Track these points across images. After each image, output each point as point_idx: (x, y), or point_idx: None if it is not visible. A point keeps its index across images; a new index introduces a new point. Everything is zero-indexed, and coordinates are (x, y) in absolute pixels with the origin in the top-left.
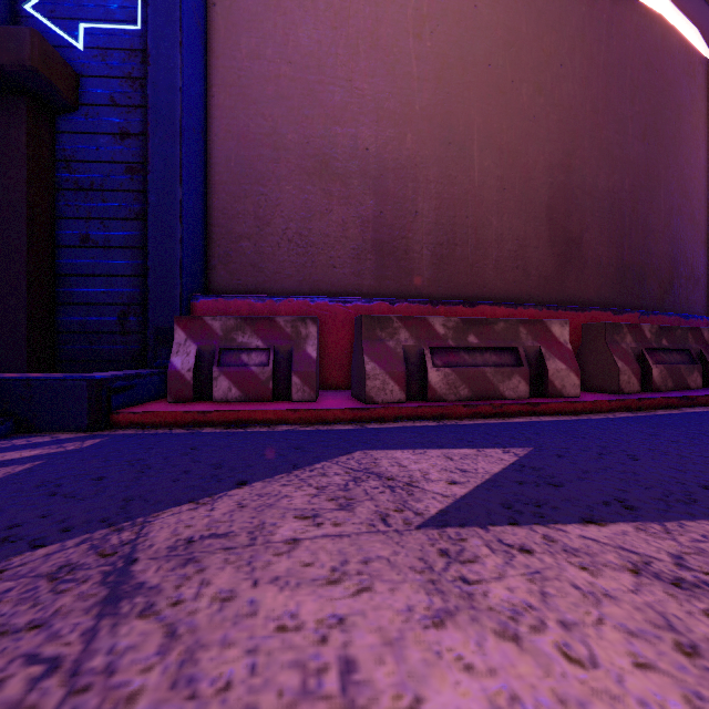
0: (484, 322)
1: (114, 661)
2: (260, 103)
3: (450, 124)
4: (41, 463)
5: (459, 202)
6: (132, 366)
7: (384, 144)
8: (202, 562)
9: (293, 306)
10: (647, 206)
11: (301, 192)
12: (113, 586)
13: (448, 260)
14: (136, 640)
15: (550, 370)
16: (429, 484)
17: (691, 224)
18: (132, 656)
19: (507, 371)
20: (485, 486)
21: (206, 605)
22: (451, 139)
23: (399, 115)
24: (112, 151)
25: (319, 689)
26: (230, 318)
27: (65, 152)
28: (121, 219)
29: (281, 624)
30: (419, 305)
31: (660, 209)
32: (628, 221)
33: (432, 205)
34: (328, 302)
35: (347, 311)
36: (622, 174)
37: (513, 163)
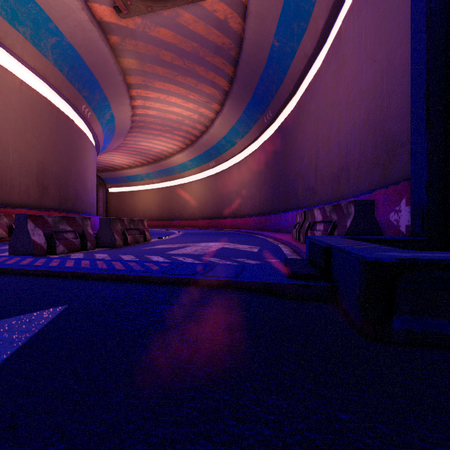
0: None
1: None
2: None
3: (0, 141)
4: None
5: (4, 170)
6: None
7: None
8: None
9: None
10: (68, 178)
11: None
12: None
13: None
14: None
15: None
16: None
17: (81, 184)
18: None
19: None
20: None
21: None
22: (1, 146)
23: None
24: None
25: None
26: None
27: None
28: None
29: None
30: None
31: (72, 179)
32: (63, 182)
33: None
34: None
35: None
36: (61, 167)
37: (25, 159)
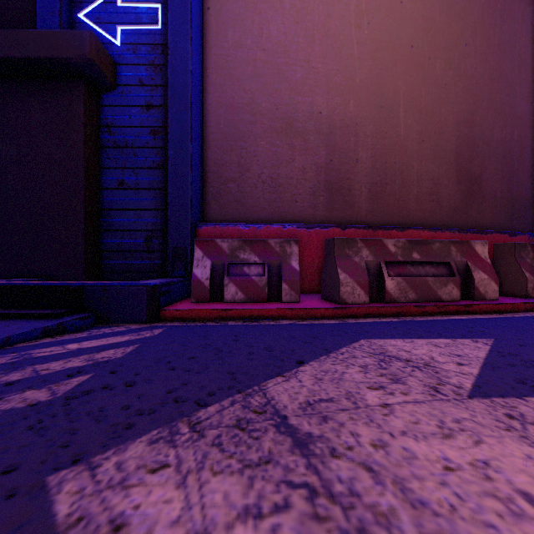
0: (424, 243)
1: (351, 488)
2: (242, 80)
3: (382, 92)
4: (139, 346)
5: (389, 151)
6: (154, 275)
7: (333, 109)
8: (335, 419)
9: (270, 231)
10: (531, 152)
11: (272, 146)
12: (290, 435)
13: (380, 196)
14: (350, 474)
15: (475, 279)
16: (442, 365)
17: None
18: (359, 484)
19: (444, 280)
20: (488, 367)
21: (373, 450)
22: (383, 103)
23: (344, 87)
24: (140, 118)
25: (524, 512)
26: (235, 240)
27: (107, 120)
28: (146, 168)
29: (444, 465)
30: (363, 230)
31: None
32: (516, 163)
33: (369, 154)
34: (296, 228)
35: (310, 235)
36: (511, 127)
37: (429, 121)
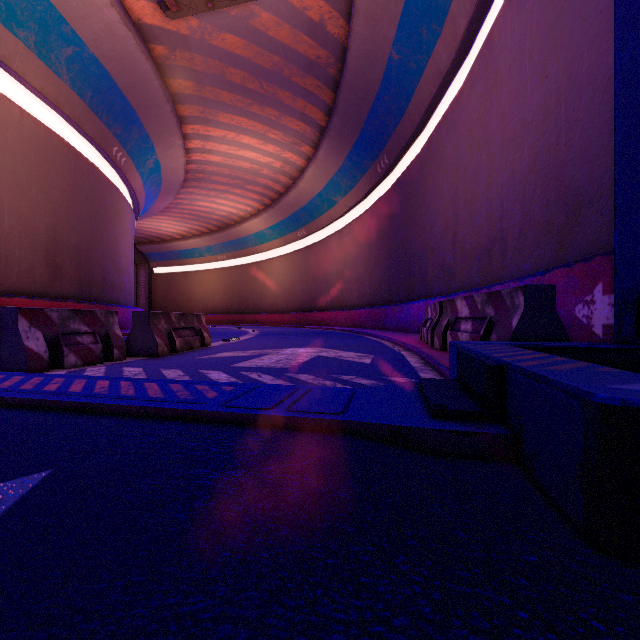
0: None
1: None
2: None
3: None
4: None
5: None
6: None
7: None
8: None
9: None
10: (93, 253)
11: None
12: None
13: None
14: None
15: None
16: None
17: (112, 262)
18: None
19: None
20: None
21: None
22: None
23: None
24: None
25: None
26: None
27: None
28: None
29: None
30: None
31: (98, 255)
32: (84, 259)
33: None
34: None
35: None
36: (81, 237)
37: (28, 225)
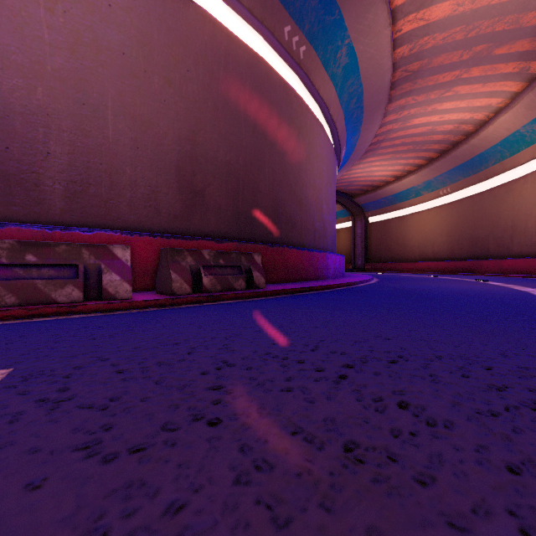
0: (45, 245)
1: None
2: None
3: (84, 89)
4: None
5: (93, 151)
6: None
7: (11, 90)
8: None
9: None
10: (256, 176)
11: None
12: None
13: (82, 195)
14: None
15: (104, 281)
16: None
17: (290, 191)
18: None
19: (60, 282)
20: None
21: None
22: (85, 100)
23: (28, 69)
24: None
25: None
26: None
27: None
28: None
29: None
30: (32, 229)
31: (266, 179)
32: (242, 183)
33: (65, 150)
34: None
35: None
36: (237, 153)
37: (146, 130)
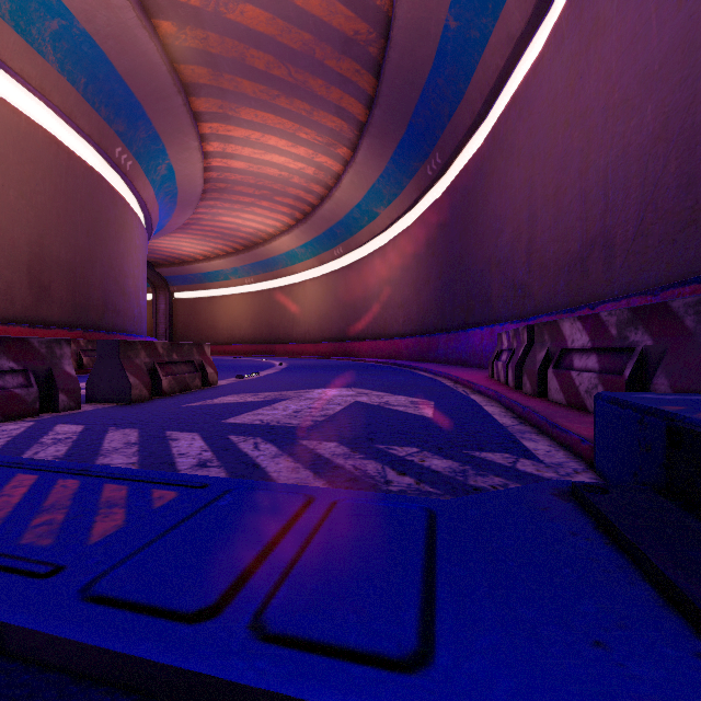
0: None
1: None
2: None
3: None
4: None
5: None
6: None
7: None
8: None
9: None
10: (90, 272)
11: None
12: None
13: None
14: None
15: None
16: None
17: (116, 283)
18: None
19: None
20: None
21: None
22: None
23: None
24: None
25: None
26: None
27: None
28: None
29: None
30: None
31: (98, 274)
32: (79, 279)
33: None
34: None
35: None
36: (75, 253)
37: (4, 235)
